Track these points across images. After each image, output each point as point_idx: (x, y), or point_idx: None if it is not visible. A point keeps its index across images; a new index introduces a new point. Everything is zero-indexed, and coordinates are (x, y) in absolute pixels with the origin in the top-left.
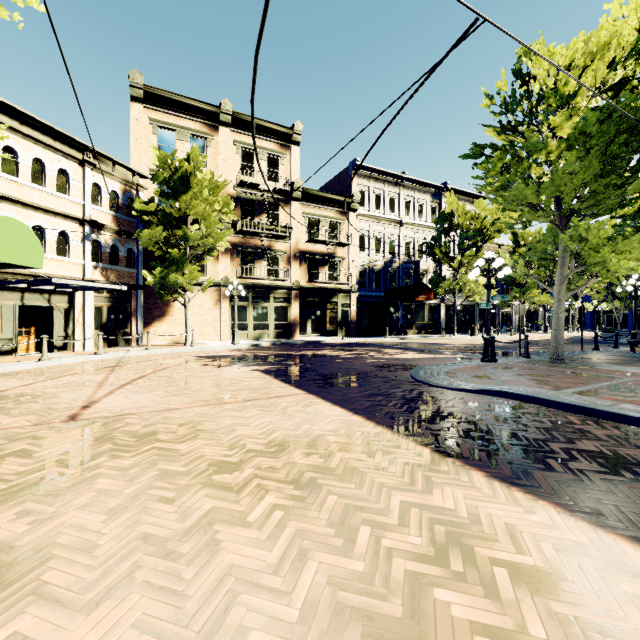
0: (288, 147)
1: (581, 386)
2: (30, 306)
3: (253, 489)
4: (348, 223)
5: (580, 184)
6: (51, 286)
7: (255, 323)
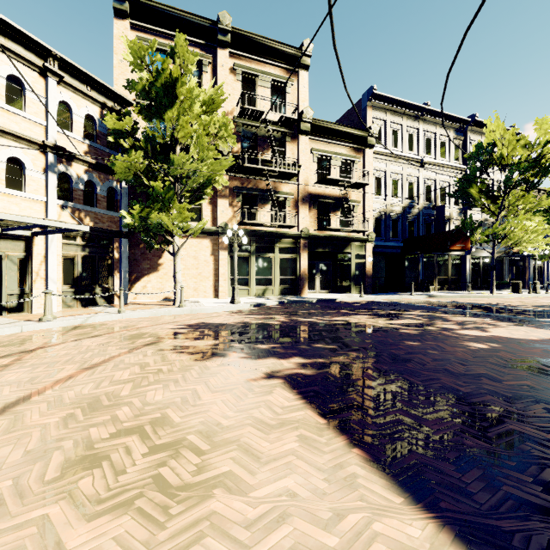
0: (295, 73)
1: None
2: None
3: None
4: (363, 161)
5: None
6: None
7: (257, 277)
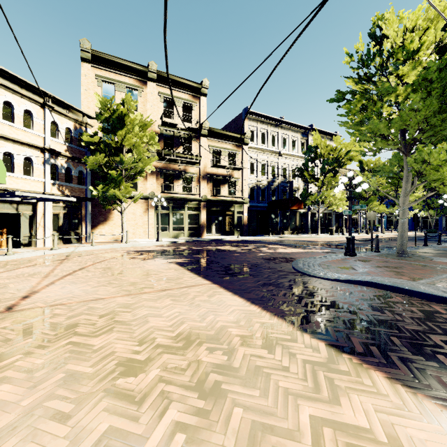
0: (198, 97)
1: (431, 277)
2: (3, 213)
3: (156, 398)
4: (242, 153)
5: (422, 119)
6: (18, 198)
7: (174, 226)
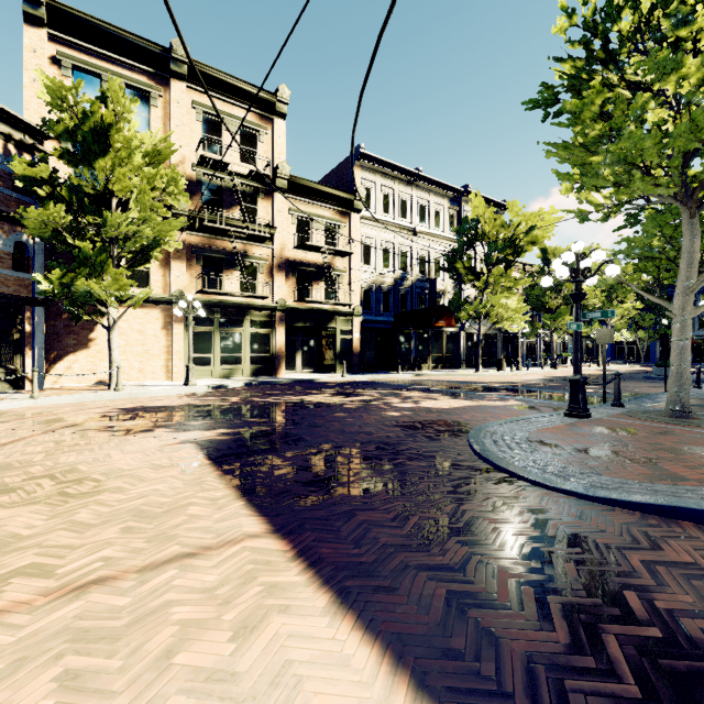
0: (270, 120)
1: None
2: None
3: None
4: (349, 227)
5: None
6: None
7: (223, 355)
